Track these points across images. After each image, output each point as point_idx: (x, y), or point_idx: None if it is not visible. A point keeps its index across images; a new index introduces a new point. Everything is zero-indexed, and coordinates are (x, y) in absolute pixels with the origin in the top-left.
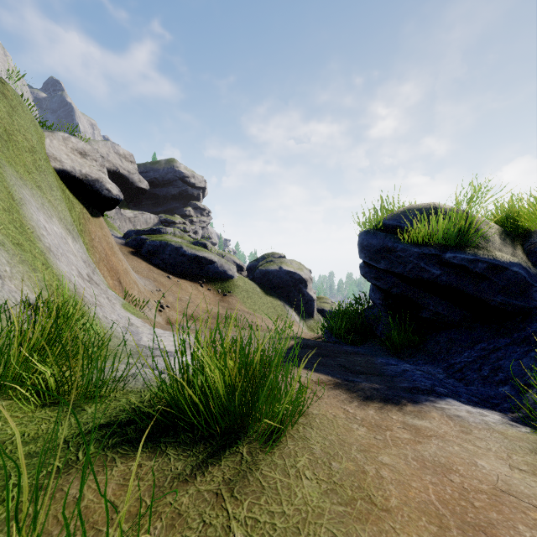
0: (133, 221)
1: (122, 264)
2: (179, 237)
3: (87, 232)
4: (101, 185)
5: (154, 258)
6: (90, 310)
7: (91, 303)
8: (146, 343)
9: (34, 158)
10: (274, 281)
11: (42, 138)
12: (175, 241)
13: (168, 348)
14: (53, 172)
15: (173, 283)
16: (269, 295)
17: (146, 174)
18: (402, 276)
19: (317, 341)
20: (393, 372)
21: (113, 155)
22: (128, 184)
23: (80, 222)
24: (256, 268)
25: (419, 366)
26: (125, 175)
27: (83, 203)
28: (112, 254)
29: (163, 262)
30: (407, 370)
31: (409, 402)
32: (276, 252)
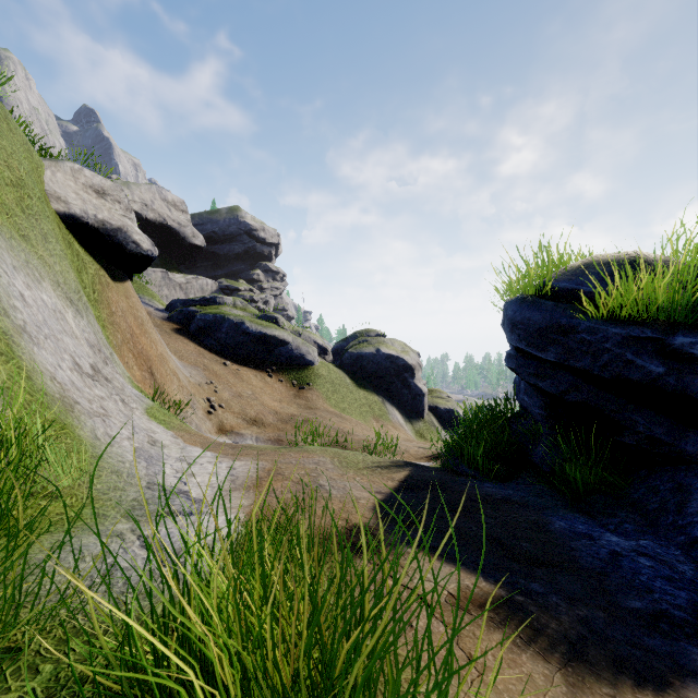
0: (185, 289)
1: (156, 348)
2: (240, 308)
3: (105, 303)
4: (125, 235)
5: (206, 337)
6: (81, 426)
7: (87, 412)
8: (166, 480)
9: (21, 195)
10: (370, 368)
11: (39, 169)
12: (235, 314)
13: (198, 492)
14: (54, 217)
15: (230, 372)
16: (363, 388)
17: (202, 227)
18: (588, 374)
19: (439, 471)
20: (594, 558)
21: (159, 203)
22: (179, 240)
23: (94, 289)
24: (344, 350)
25: (633, 538)
26: (174, 229)
27: (100, 262)
28: (142, 334)
29: (218, 343)
30: (619, 554)
31: (672, 671)
32: (372, 329)
